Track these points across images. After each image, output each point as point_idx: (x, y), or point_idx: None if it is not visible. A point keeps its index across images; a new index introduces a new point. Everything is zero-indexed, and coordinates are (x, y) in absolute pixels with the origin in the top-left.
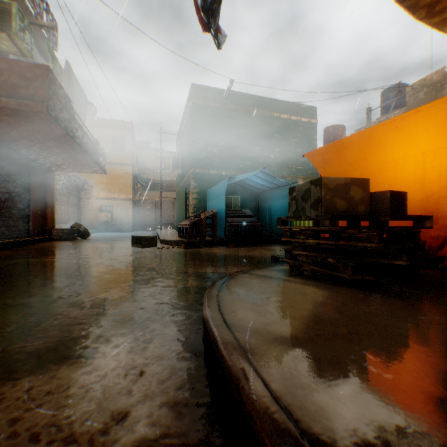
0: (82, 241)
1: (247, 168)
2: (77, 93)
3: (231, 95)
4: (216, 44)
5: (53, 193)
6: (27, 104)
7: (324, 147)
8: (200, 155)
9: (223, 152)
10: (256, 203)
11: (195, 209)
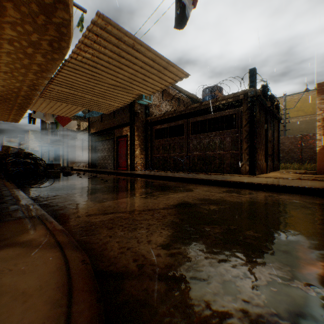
0: None
1: None
2: None
3: None
4: None
5: None
6: None
7: None
8: None
9: None
10: None
11: None
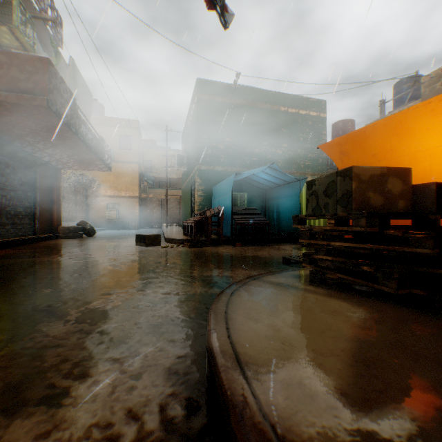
0: (88, 239)
1: (254, 164)
2: (82, 89)
3: (237, 89)
4: (222, 23)
5: (59, 191)
6: (27, 98)
7: (342, 137)
8: (206, 151)
9: (229, 148)
10: (263, 200)
11: (200, 207)
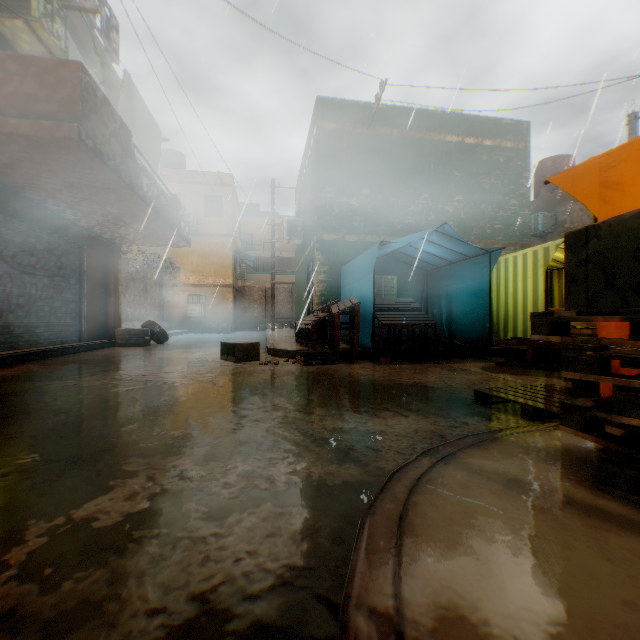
0: (155, 347)
1: (408, 230)
2: (144, 122)
3: (381, 111)
4: None
5: (117, 277)
6: (47, 127)
7: (605, 155)
8: (331, 211)
9: (368, 205)
10: (423, 288)
11: (322, 299)
